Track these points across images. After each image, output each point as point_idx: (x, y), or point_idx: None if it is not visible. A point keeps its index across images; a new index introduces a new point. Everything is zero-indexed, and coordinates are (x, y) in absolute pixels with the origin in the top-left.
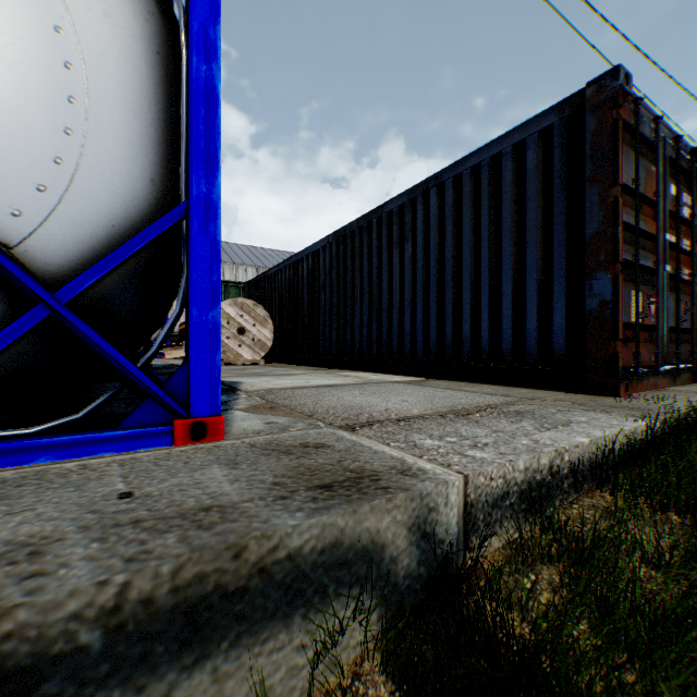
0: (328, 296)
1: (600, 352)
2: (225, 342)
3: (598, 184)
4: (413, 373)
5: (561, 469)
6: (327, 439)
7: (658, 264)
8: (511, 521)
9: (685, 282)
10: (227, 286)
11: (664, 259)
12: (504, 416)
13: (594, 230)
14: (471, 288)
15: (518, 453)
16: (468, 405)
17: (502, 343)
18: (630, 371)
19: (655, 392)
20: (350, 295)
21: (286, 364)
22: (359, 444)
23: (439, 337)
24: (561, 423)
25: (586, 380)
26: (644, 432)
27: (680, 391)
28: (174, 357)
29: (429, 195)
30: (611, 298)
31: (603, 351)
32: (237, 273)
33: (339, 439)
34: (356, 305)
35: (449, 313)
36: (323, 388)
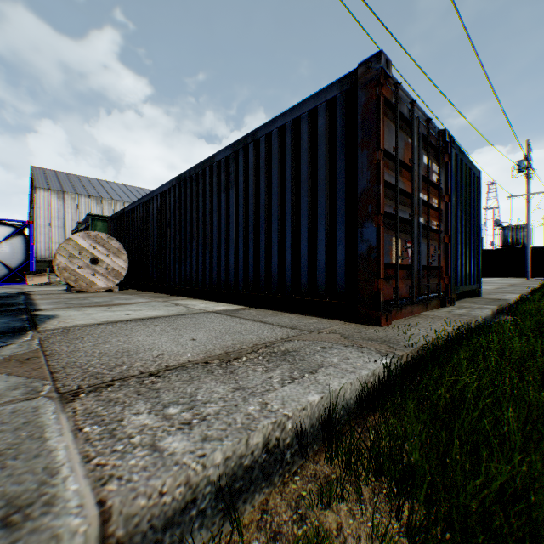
0: (172, 232)
1: (369, 288)
2: (78, 271)
3: (367, 148)
4: (236, 301)
5: (283, 440)
6: (9, 425)
7: (414, 216)
8: (200, 531)
9: (435, 231)
10: (94, 220)
11: (420, 213)
12: (267, 360)
13: (364, 186)
14: (278, 230)
15: (226, 435)
16: (248, 344)
17: (301, 278)
18: (392, 303)
19: (411, 319)
20: (189, 232)
21: (140, 290)
22: (39, 435)
23: (255, 271)
24: (313, 368)
25: (359, 312)
26: (383, 372)
27: (429, 317)
28: (38, 283)
29: (248, 149)
30: (376, 244)
31: (371, 287)
32: (116, 208)
33: (26, 423)
34: (194, 241)
35: (262, 251)
36: (134, 322)
